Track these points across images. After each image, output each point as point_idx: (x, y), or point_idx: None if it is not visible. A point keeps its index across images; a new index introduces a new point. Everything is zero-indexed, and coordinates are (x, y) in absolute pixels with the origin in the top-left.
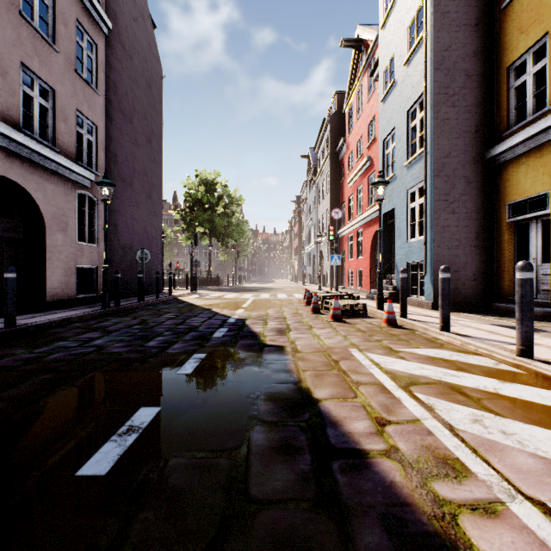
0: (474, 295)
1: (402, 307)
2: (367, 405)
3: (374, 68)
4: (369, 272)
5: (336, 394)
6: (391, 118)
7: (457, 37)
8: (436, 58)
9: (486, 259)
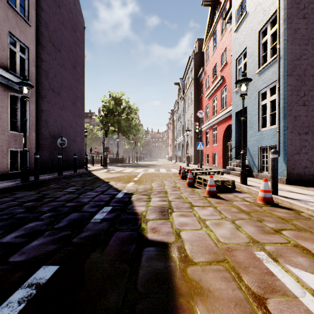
0: None
1: (273, 185)
2: None
3: (227, 13)
4: (222, 154)
5: None
6: (243, 41)
7: None
8: None
9: None
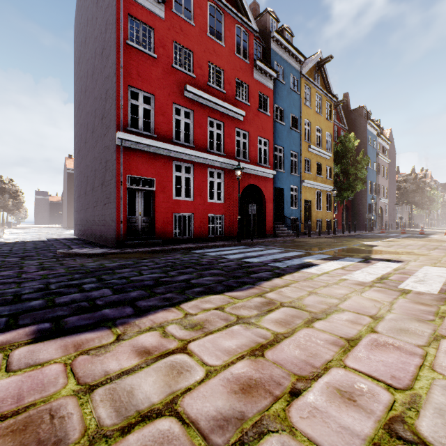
0: None
1: None
2: None
3: None
4: None
5: None
6: None
7: None
8: None
9: None
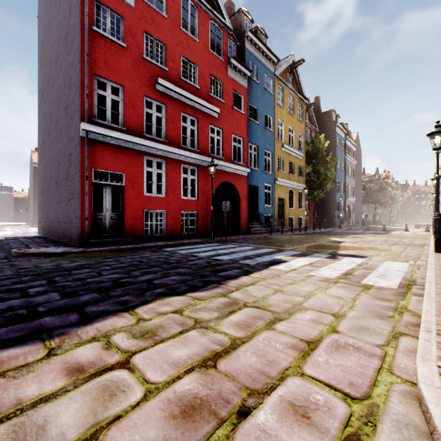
0: None
1: None
2: None
3: None
4: None
5: None
6: None
7: None
8: None
9: None
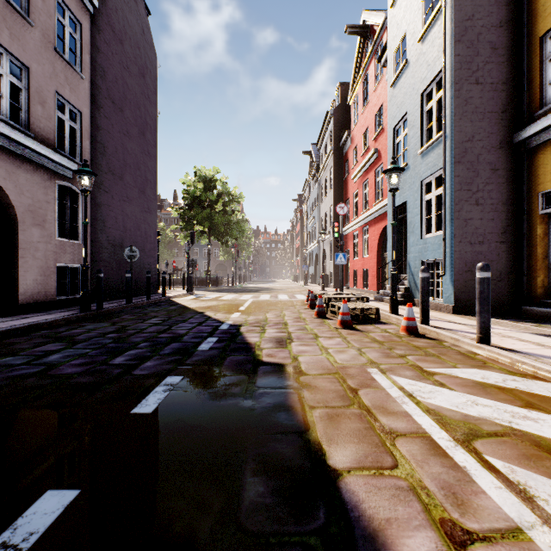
0: (501, 298)
1: (423, 312)
2: (418, 485)
3: (382, 52)
4: (376, 272)
5: (363, 459)
6: (402, 103)
7: (481, 5)
8: (458, 28)
9: (515, 257)
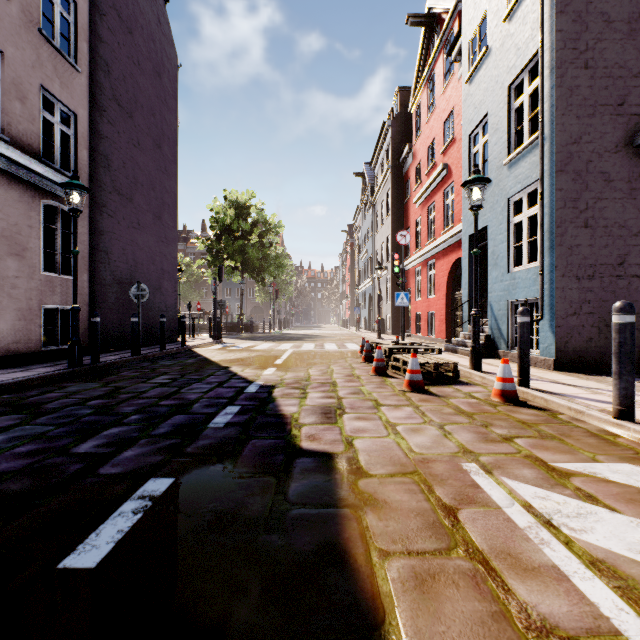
0: None
1: (522, 370)
2: None
3: (454, 43)
4: (445, 315)
5: None
6: (481, 101)
7: None
8: None
9: (635, 295)
